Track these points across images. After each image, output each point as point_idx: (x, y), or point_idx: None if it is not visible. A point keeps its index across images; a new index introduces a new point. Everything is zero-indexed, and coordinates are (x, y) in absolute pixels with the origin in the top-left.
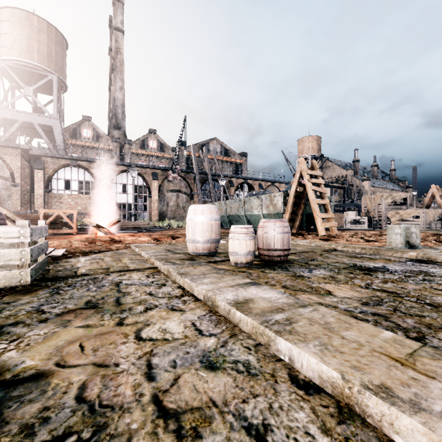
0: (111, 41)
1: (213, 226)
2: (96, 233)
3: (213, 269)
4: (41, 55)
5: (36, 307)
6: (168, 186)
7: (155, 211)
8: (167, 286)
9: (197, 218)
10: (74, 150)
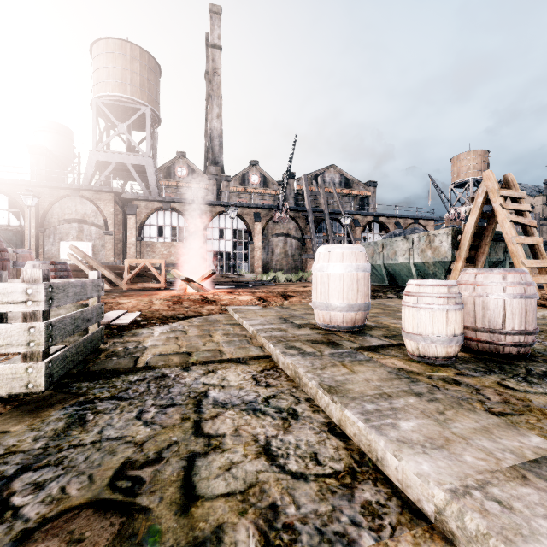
0: (207, 63)
1: (361, 281)
2: (185, 288)
3: (396, 378)
4: (134, 86)
5: (6, 478)
6: (274, 229)
7: (258, 261)
8: (301, 420)
9: (332, 268)
10: (167, 191)
